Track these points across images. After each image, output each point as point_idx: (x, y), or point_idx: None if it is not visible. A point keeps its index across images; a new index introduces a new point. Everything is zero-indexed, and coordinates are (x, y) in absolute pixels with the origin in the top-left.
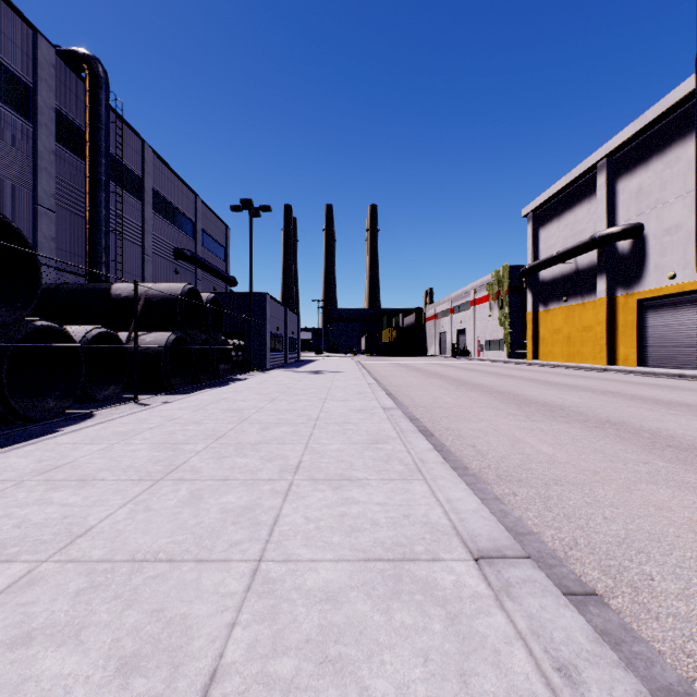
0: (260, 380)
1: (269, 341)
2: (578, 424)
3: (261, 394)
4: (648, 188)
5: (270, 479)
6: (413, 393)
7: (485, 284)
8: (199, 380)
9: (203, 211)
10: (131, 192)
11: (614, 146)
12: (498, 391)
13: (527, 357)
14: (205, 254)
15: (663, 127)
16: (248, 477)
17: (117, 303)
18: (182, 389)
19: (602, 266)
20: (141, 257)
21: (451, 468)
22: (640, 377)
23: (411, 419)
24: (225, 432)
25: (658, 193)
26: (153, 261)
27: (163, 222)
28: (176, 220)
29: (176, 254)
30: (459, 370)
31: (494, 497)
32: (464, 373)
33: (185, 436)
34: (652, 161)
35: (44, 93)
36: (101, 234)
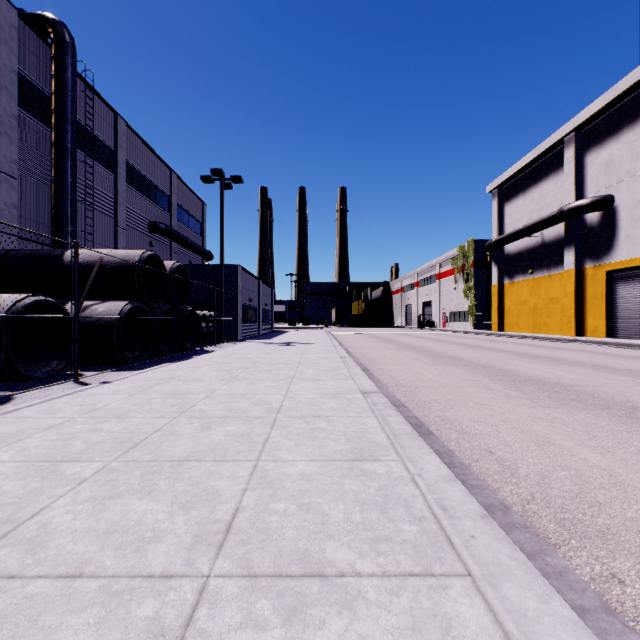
0: (227, 353)
1: (241, 312)
2: (602, 411)
3: (221, 371)
4: (619, 160)
5: (164, 574)
6: (389, 368)
7: (450, 259)
8: (162, 353)
9: (178, 187)
10: (103, 163)
11: (583, 119)
12: (480, 365)
13: (492, 328)
14: (181, 228)
15: (635, 98)
16: (125, 565)
17: (69, 270)
18: (139, 363)
19: (570, 238)
20: (113, 229)
21: (507, 537)
22: (617, 348)
23: (396, 406)
24: (147, 436)
25: (629, 164)
26: (126, 234)
27: (137, 195)
28: (151, 194)
29: (151, 227)
30: (429, 341)
31: (600, 602)
32: (435, 344)
33: (86, 443)
34: (623, 133)
35: (3, 54)
36: (67, 203)
